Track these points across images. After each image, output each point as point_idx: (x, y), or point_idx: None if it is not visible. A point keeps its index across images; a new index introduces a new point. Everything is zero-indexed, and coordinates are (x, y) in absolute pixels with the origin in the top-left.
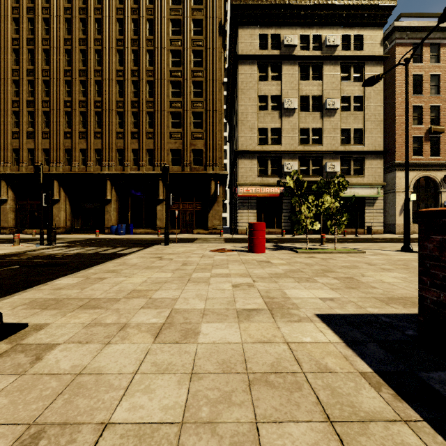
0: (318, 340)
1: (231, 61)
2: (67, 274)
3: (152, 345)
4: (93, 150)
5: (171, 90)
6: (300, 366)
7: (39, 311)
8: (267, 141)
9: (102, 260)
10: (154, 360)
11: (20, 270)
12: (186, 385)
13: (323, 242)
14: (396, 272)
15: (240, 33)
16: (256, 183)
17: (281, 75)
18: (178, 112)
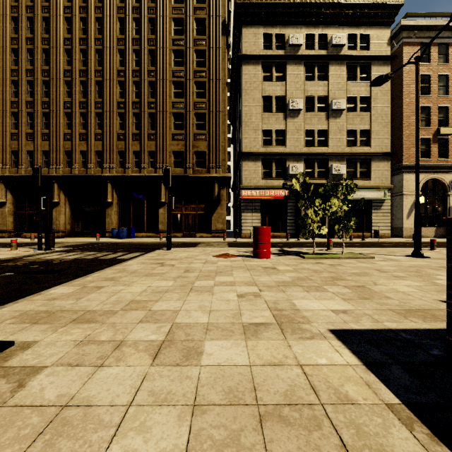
0: (334, 362)
1: (234, 61)
2: (64, 282)
3: (149, 368)
4: (94, 152)
5: (173, 90)
6: (317, 395)
7: (28, 326)
8: (271, 143)
9: (101, 266)
10: (151, 388)
11: (14, 278)
12: (187, 422)
13: (329, 247)
14: (409, 279)
15: (243, 33)
16: (260, 186)
17: (285, 75)
18: (181, 113)
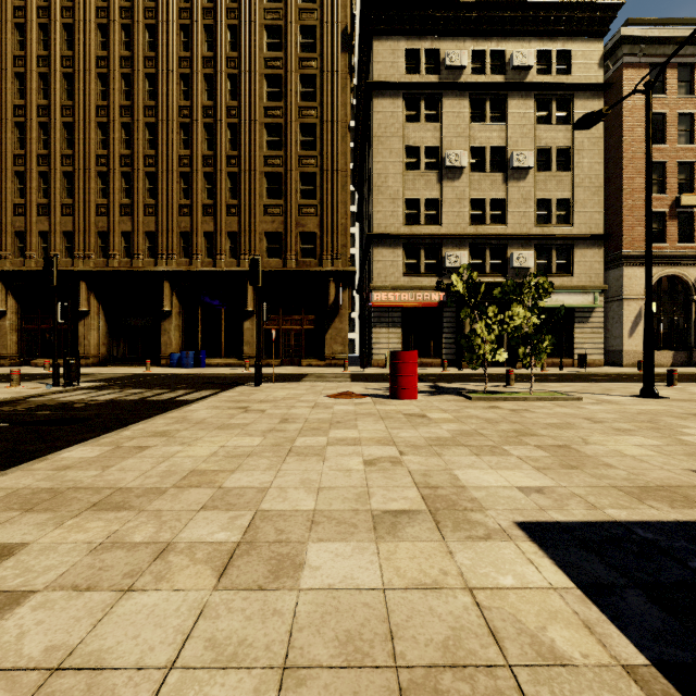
0: (527, 582)
1: (361, 93)
2: (86, 440)
3: (211, 594)
4: (143, 234)
5: (265, 138)
6: (500, 648)
7: (16, 516)
8: (418, 220)
9: (148, 412)
10: (211, 633)
11: (9, 432)
12: None
13: (510, 382)
14: (640, 435)
15: (375, 48)
16: (402, 286)
17: (440, 114)
18: (278, 173)
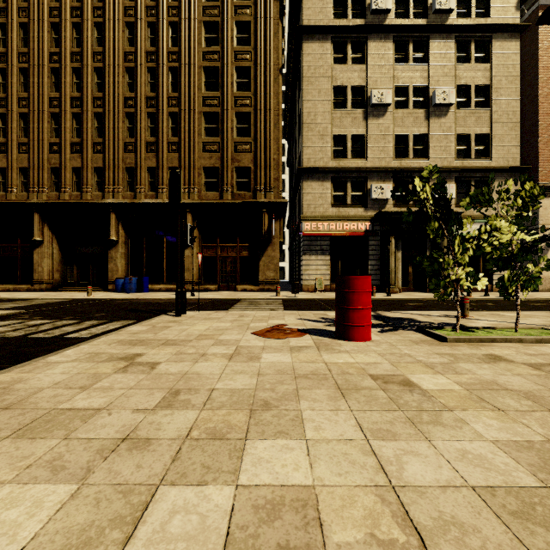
0: None
1: (291, 46)
2: None
3: None
4: (91, 170)
5: (204, 80)
6: None
7: None
8: (345, 155)
9: None
10: None
11: None
12: None
13: (464, 311)
14: None
15: None
16: (330, 216)
17: (366, 56)
18: (215, 113)
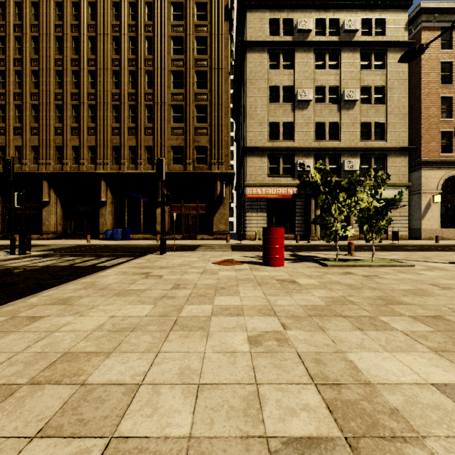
0: None
1: (238, 52)
2: None
3: None
4: (87, 148)
5: (172, 80)
6: None
7: None
8: (278, 137)
9: (68, 277)
10: None
11: None
12: None
13: (351, 251)
14: None
15: (248, 17)
16: (266, 183)
17: (294, 63)
18: (180, 105)
